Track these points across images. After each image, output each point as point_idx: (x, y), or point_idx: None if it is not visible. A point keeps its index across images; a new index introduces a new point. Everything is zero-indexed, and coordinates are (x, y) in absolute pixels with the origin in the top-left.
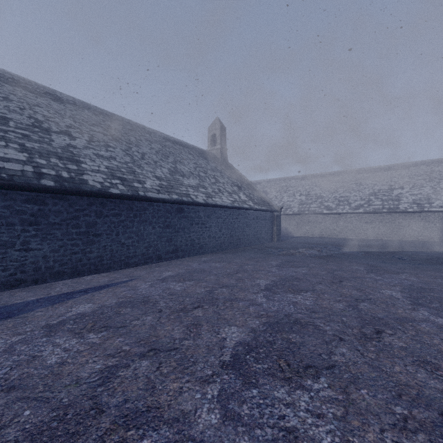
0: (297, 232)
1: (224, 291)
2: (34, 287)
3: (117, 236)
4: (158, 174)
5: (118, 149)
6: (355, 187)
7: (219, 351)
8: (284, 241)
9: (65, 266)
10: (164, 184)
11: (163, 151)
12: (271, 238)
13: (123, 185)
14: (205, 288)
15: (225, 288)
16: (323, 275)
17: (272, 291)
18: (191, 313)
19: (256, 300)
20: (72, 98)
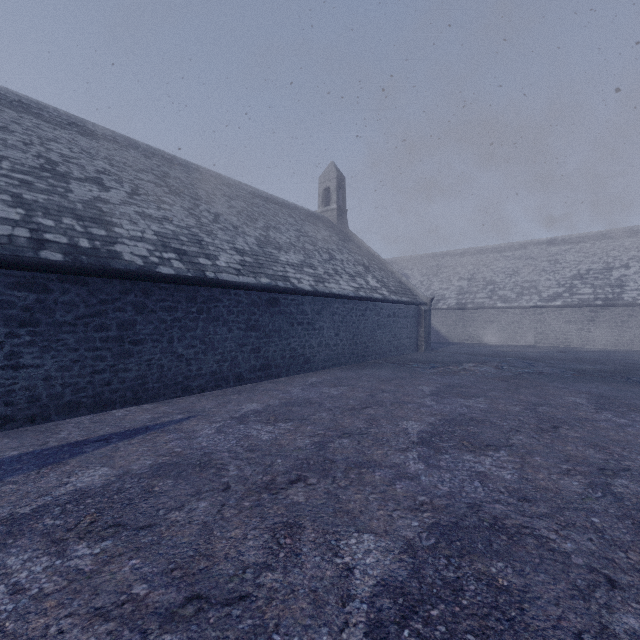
0: (456, 337)
1: (346, 444)
2: (26, 430)
3: (170, 343)
4: (240, 246)
5: (176, 207)
6: (547, 266)
7: (340, 610)
8: (436, 350)
9: (82, 394)
10: (248, 261)
11: (248, 212)
12: (416, 346)
13: (181, 261)
14: (312, 437)
15: (348, 438)
16: (518, 413)
17: (433, 447)
18: (283, 496)
19: (406, 467)
20: (111, 132)
